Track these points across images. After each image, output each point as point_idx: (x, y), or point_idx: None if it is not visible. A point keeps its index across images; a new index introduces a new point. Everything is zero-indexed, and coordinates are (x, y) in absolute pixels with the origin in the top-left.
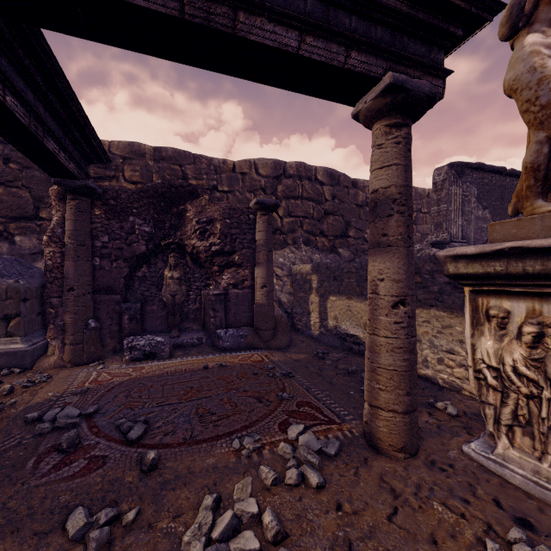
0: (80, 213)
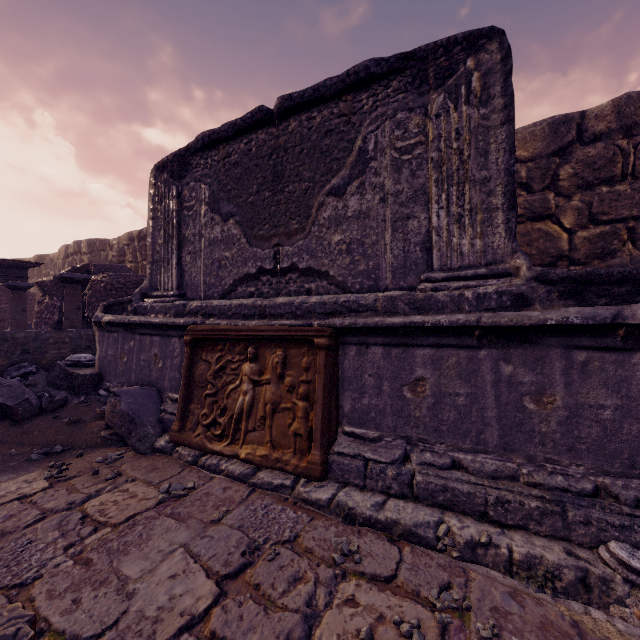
0: (13, 300)
